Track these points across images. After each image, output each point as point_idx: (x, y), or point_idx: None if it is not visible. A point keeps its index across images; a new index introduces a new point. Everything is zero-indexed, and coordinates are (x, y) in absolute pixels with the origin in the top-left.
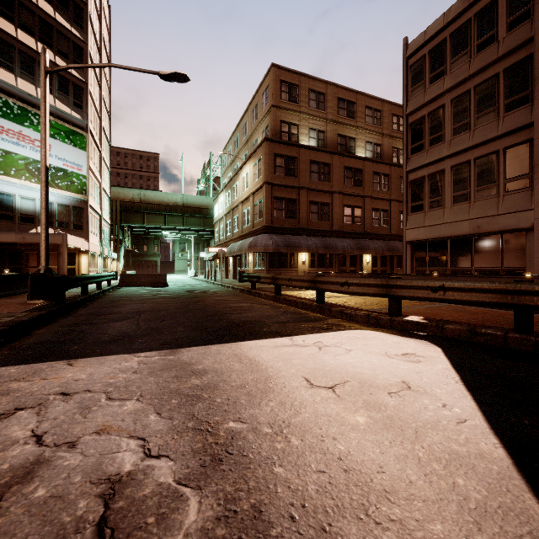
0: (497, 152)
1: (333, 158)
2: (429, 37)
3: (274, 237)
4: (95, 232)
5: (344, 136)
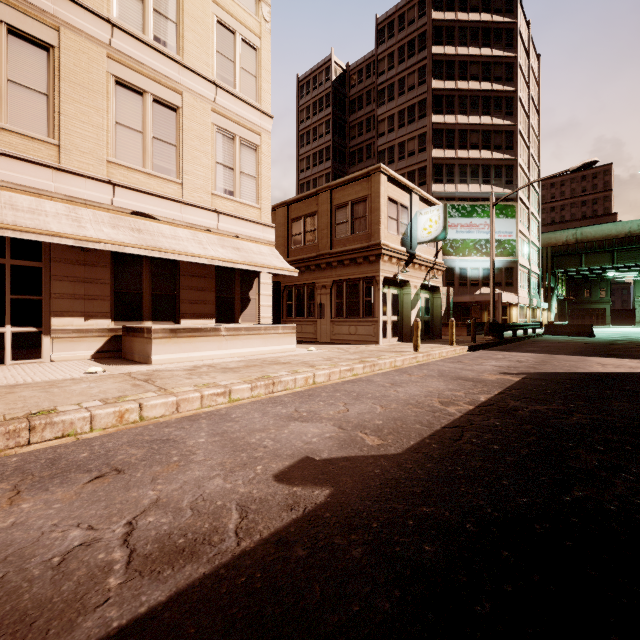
0: None
1: None
2: None
3: None
4: (523, 286)
5: None
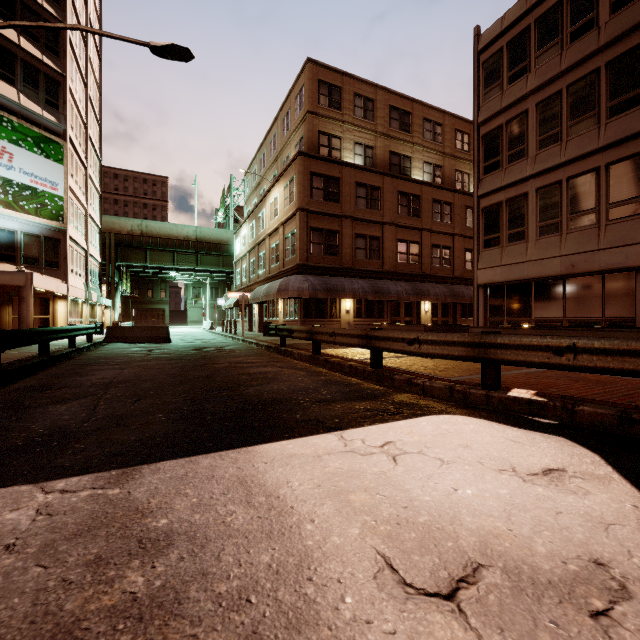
0: (597, 170)
1: (385, 181)
2: (507, 24)
3: (310, 278)
4: (78, 272)
5: (397, 153)
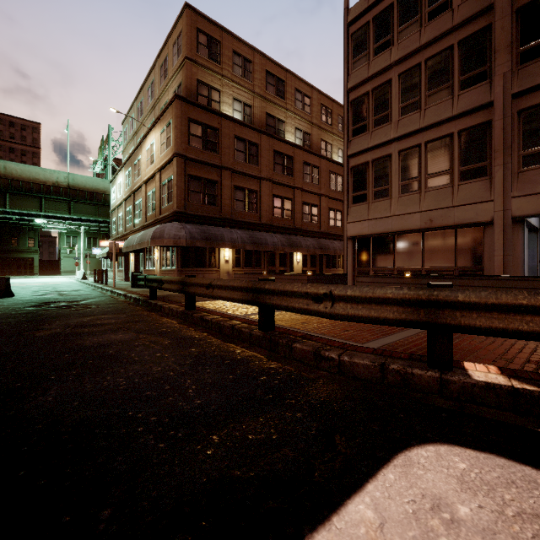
0: (451, 136)
1: (262, 138)
2: (374, 0)
3: (188, 226)
4: None
5: (272, 116)
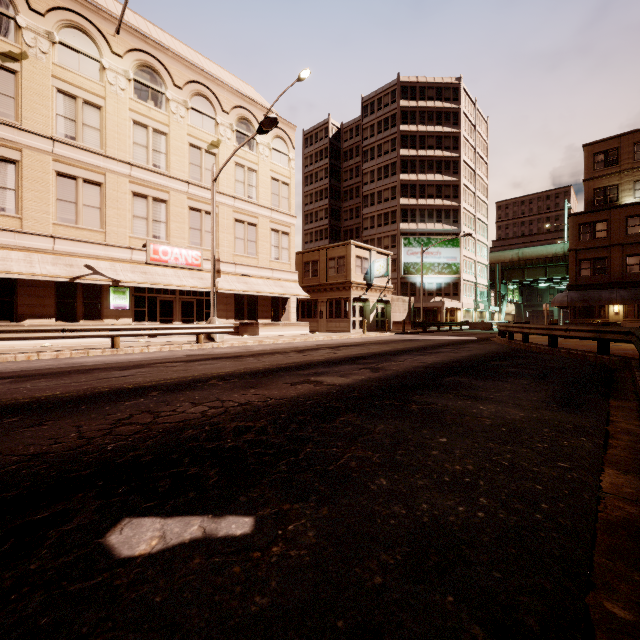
0: None
1: None
2: None
3: (571, 294)
4: (469, 295)
5: None
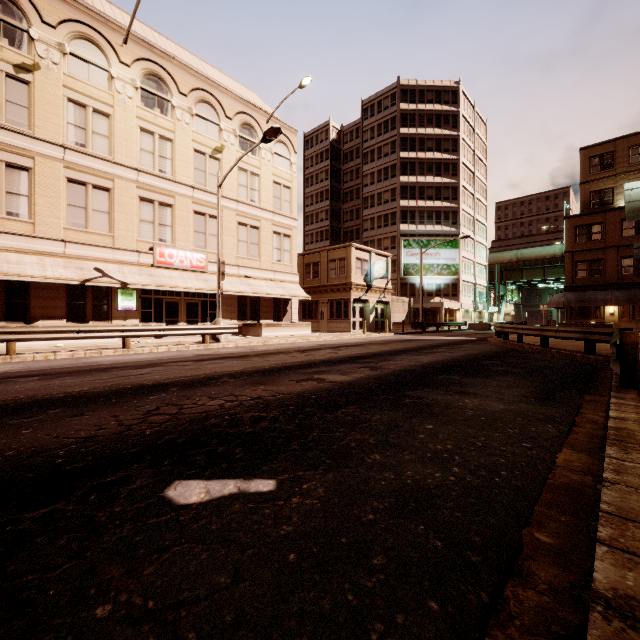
0: None
1: None
2: None
3: (567, 295)
4: (468, 296)
5: None
